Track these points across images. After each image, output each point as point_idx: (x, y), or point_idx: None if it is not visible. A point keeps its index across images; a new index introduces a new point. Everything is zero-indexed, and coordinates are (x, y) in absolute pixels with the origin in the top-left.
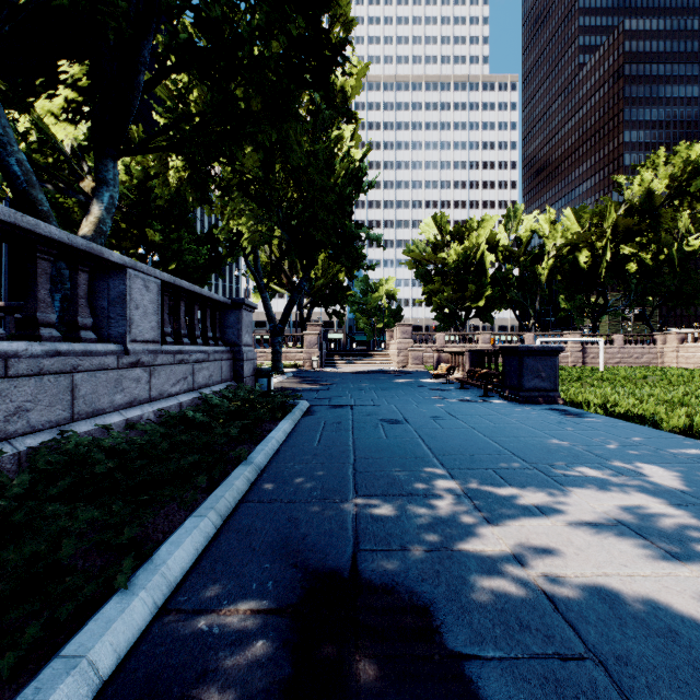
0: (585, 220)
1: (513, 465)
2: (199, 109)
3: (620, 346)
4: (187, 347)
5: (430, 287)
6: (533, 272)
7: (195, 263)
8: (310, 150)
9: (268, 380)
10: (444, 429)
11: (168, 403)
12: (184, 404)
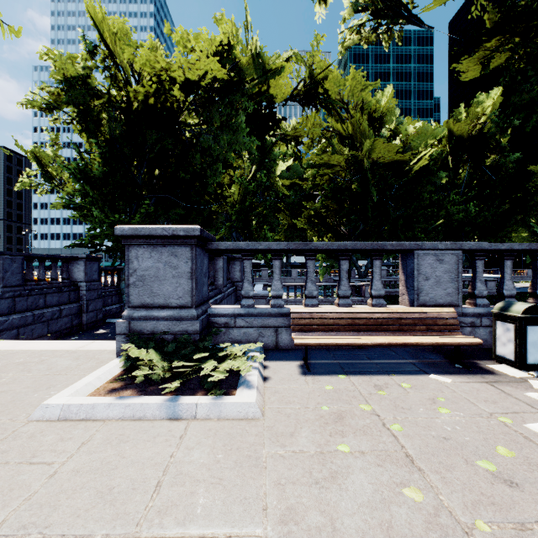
0: None
1: None
2: None
3: None
4: None
5: None
6: None
7: None
8: None
9: None
10: None
11: None
12: None
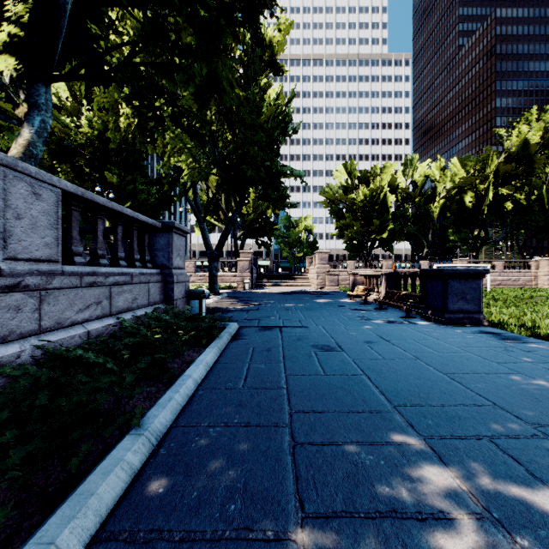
0: (469, 167)
1: (510, 427)
2: (143, 59)
3: (500, 270)
4: (104, 268)
5: (342, 222)
6: (426, 210)
7: (147, 201)
8: (241, 94)
9: (199, 301)
10: (386, 359)
11: (70, 332)
12: (94, 332)
